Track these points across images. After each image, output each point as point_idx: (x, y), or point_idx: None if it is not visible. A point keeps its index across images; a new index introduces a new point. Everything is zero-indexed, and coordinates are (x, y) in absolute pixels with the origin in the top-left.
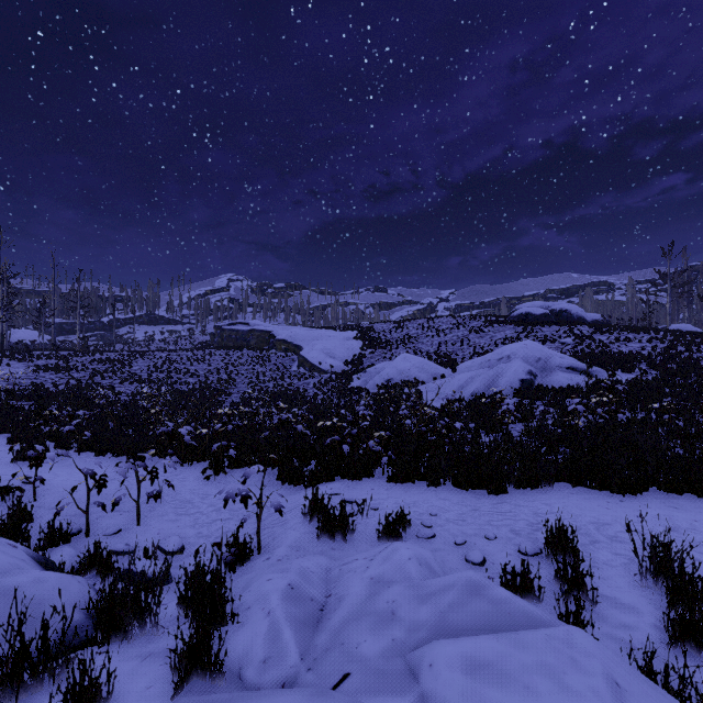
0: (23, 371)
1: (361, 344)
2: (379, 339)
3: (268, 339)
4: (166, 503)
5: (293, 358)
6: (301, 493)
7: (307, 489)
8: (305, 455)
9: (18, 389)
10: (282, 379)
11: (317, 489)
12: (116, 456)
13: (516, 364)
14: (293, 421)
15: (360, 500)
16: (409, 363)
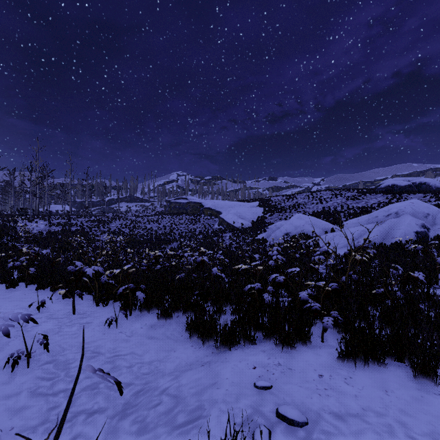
0: (43, 226)
1: (263, 210)
2: (276, 206)
3: (199, 208)
4: (34, 368)
5: (215, 220)
6: (210, 370)
7: (219, 355)
8: (219, 303)
9: (33, 236)
10: (207, 233)
11: (236, 436)
12: (53, 290)
13: (408, 218)
14: (211, 263)
15: (313, 414)
16: (302, 220)
